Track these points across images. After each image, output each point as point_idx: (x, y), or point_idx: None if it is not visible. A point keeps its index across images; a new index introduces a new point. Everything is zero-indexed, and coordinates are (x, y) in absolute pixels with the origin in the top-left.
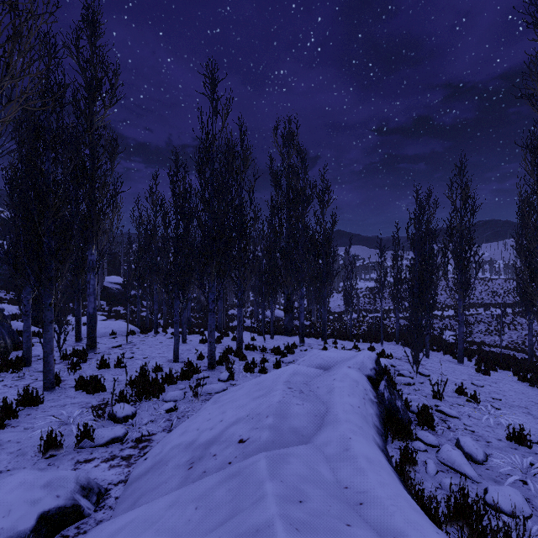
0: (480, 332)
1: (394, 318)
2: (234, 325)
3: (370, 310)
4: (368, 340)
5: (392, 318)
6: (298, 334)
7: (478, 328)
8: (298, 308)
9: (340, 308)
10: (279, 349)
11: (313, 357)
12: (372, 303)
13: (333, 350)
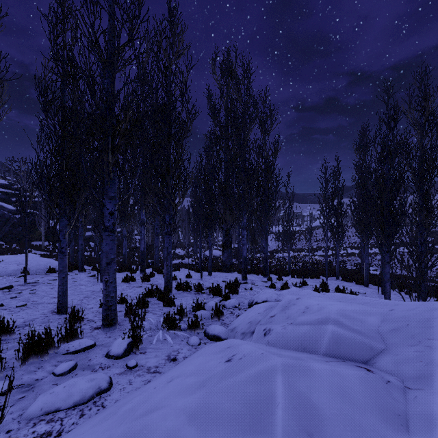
0: (395, 267)
1: (318, 256)
2: (174, 263)
3: (296, 249)
4: (309, 275)
5: (316, 256)
6: (235, 270)
7: (393, 264)
8: (234, 247)
9: (270, 248)
10: (219, 288)
11: (293, 311)
12: (298, 243)
13: (295, 290)
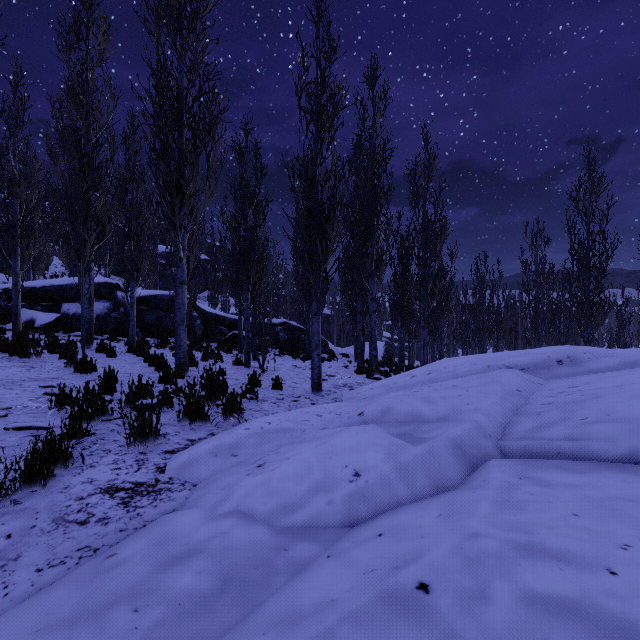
0: None
1: None
2: None
3: None
4: None
5: None
6: None
7: None
8: None
9: None
10: None
11: None
12: None
13: None
